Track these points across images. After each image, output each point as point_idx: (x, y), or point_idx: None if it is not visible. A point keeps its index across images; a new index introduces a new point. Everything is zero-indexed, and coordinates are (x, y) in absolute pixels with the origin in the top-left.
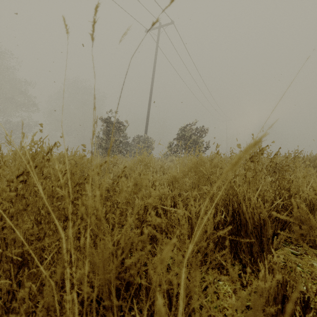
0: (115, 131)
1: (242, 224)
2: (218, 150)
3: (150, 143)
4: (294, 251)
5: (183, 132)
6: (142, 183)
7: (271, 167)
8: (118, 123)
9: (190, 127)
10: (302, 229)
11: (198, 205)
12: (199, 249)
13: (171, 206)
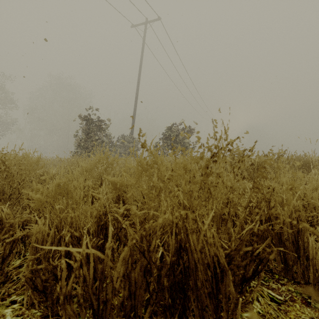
0: (96, 129)
1: (190, 267)
2: (144, 141)
3: (136, 144)
4: (276, 294)
5: (169, 132)
6: (73, 193)
7: (252, 169)
8: (99, 121)
9: (176, 127)
10: (287, 258)
11: (153, 221)
12: (115, 317)
13: (102, 228)
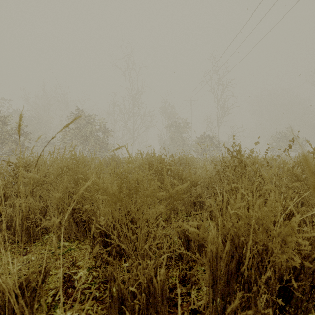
0: None
1: None
2: None
3: None
4: None
5: None
6: None
7: None
8: None
9: None
10: None
11: None
12: None
13: None
